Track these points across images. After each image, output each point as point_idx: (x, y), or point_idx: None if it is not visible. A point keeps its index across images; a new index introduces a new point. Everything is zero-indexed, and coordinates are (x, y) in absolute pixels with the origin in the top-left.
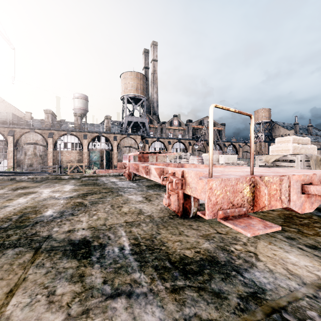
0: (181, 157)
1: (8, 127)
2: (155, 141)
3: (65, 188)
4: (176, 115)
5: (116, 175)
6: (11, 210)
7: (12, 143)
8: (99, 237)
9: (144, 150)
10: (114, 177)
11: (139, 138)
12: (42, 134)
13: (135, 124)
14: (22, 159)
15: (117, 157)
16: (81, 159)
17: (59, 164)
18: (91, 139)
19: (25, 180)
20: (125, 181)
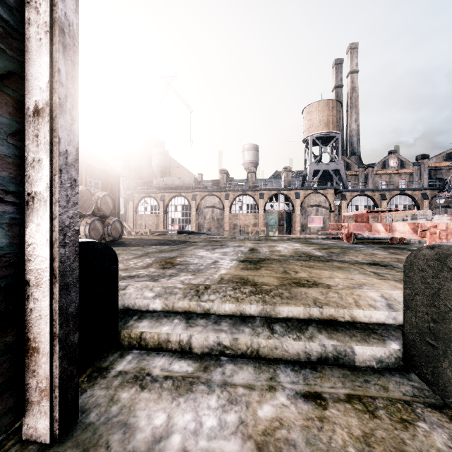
0: (415, 217)
1: (191, 192)
2: (357, 195)
3: (294, 244)
4: (395, 150)
5: (324, 238)
6: (289, 252)
7: (195, 208)
8: (380, 263)
9: (339, 210)
10: (324, 240)
11: (331, 192)
12: (219, 196)
13: (323, 174)
14: (202, 224)
15: (300, 220)
16: (257, 223)
17: (239, 228)
18: (268, 198)
19: (245, 239)
20: (344, 243)
